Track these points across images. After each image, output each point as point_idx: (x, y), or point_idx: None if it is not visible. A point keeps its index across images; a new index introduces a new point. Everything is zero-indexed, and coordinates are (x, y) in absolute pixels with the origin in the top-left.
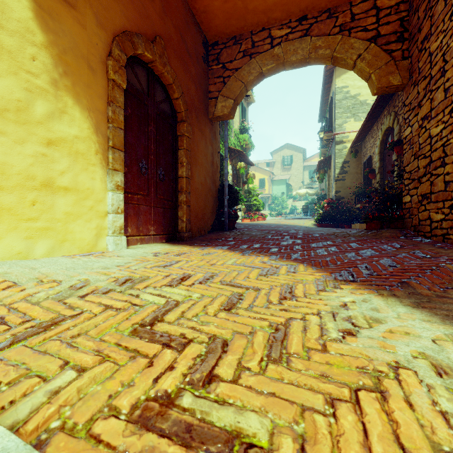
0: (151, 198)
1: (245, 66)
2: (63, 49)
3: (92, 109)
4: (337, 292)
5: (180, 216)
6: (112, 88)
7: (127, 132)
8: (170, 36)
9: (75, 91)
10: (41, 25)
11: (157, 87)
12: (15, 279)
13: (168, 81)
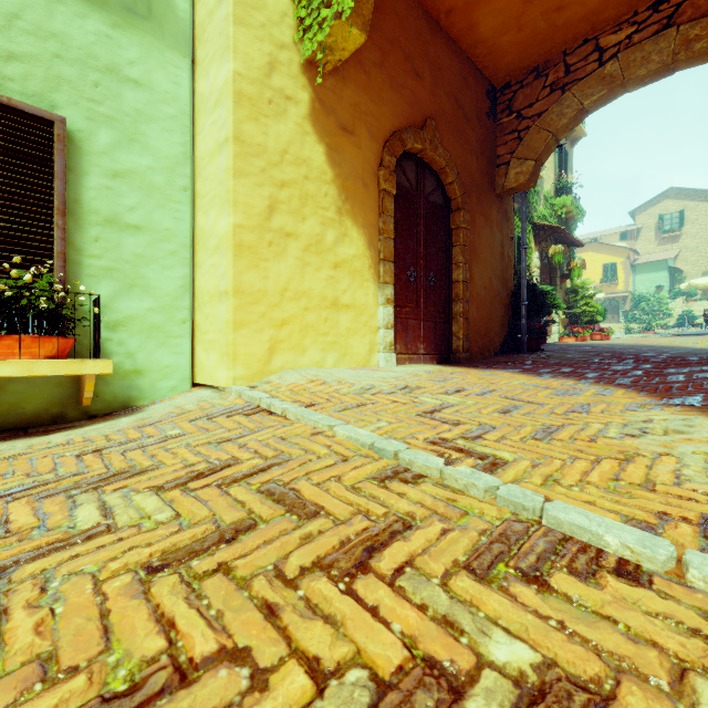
0: (420, 311)
1: (554, 106)
2: (345, 177)
3: (366, 225)
4: (651, 412)
5: (454, 332)
6: (383, 199)
7: (395, 240)
8: (443, 109)
9: (353, 213)
10: (330, 164)
11: (427, 177)
12: (324, 379)
13: (439, 166)
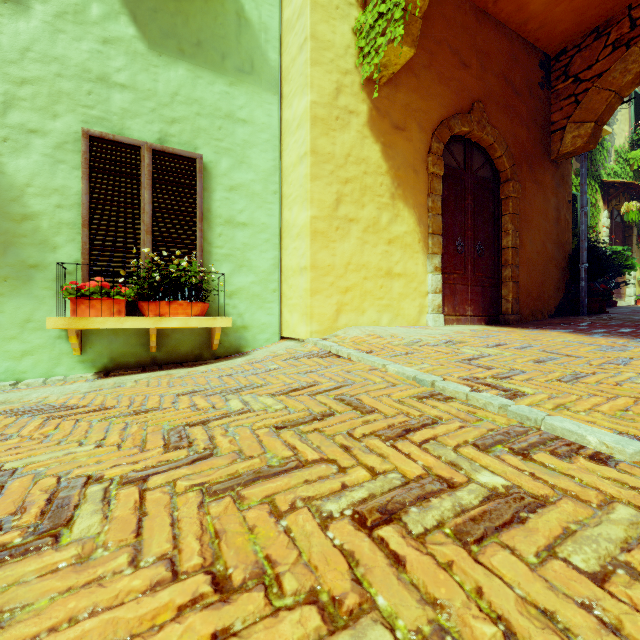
0: (467, 277)
1: (617, 64)
2: (397, 168)
3: (416, 205)
4: None
5: (503, 296)
6: (431, 181)
7: (443, 215)
8: (491, 90)
9: (404, 196)
10: (385, 158)
11: (474, 154)
12: (379, 334)
13: (487, 143)
